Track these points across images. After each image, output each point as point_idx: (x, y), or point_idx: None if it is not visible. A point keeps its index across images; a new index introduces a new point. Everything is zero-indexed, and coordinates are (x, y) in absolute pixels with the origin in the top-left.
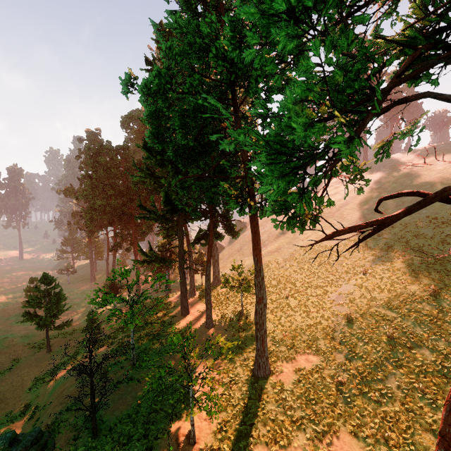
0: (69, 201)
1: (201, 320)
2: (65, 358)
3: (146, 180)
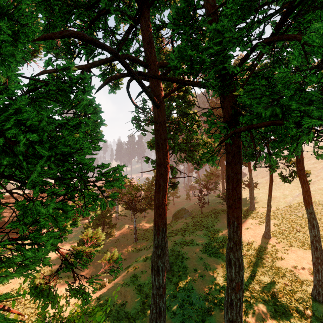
0: None
1: None
2: (181, 206)
3: None
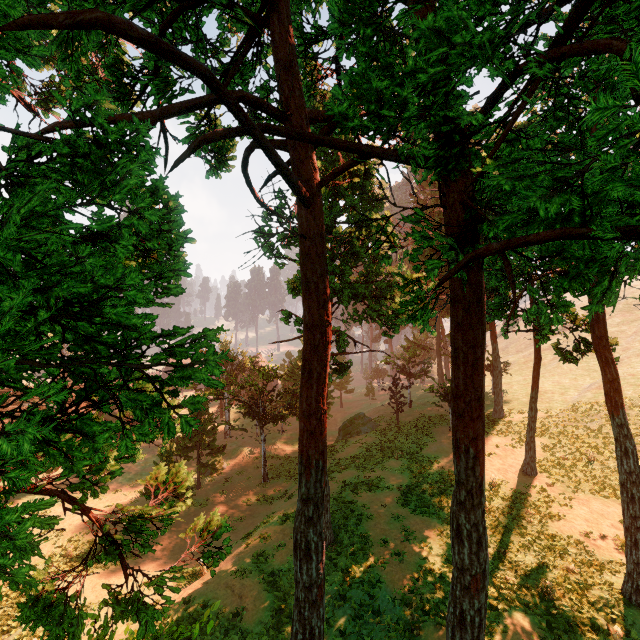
0: None
1: None
2: (356, 410)
3: None
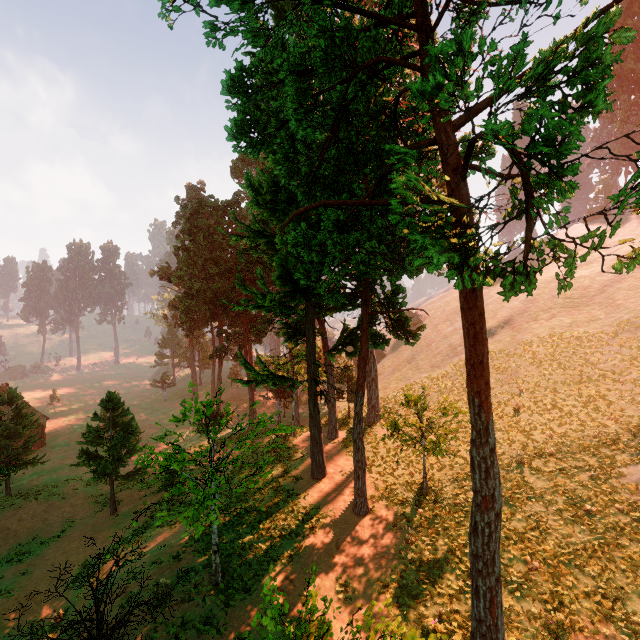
0: (164, 286)
1: (345, 494)
2: (131, 531)
3: (255, 244)
